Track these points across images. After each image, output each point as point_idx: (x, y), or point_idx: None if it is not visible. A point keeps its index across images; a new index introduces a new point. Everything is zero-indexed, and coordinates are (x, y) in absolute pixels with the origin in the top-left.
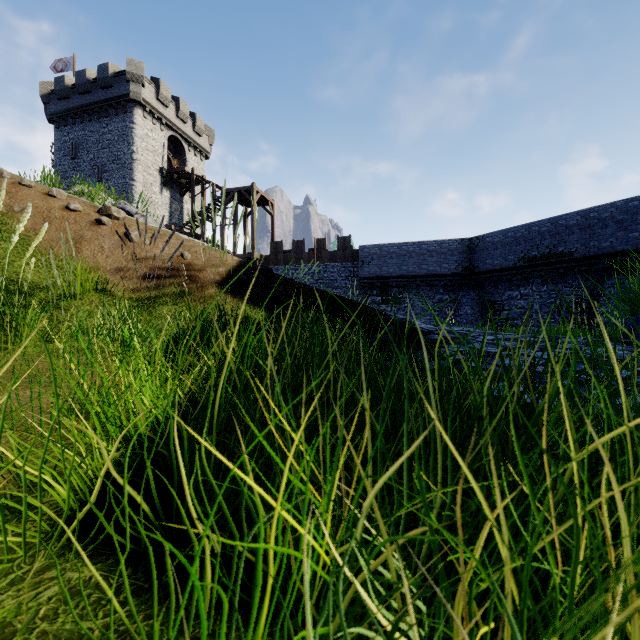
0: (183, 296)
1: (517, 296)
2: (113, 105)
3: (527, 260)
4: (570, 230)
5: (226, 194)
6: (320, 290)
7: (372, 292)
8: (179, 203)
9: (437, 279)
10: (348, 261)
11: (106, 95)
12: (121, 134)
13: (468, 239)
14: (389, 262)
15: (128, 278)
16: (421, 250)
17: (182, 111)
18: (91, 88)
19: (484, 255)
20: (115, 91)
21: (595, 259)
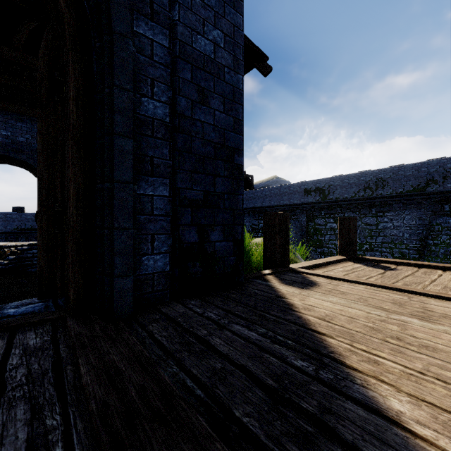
0: None
1: None
2: None
3: (20, 230)
4: None
5: None
6: None
7: None
8: None
9: None
10: None
11: None
12: None
13: None
14: None
15: None
16: None
17: None
18: None
19: None
20: None
21: None
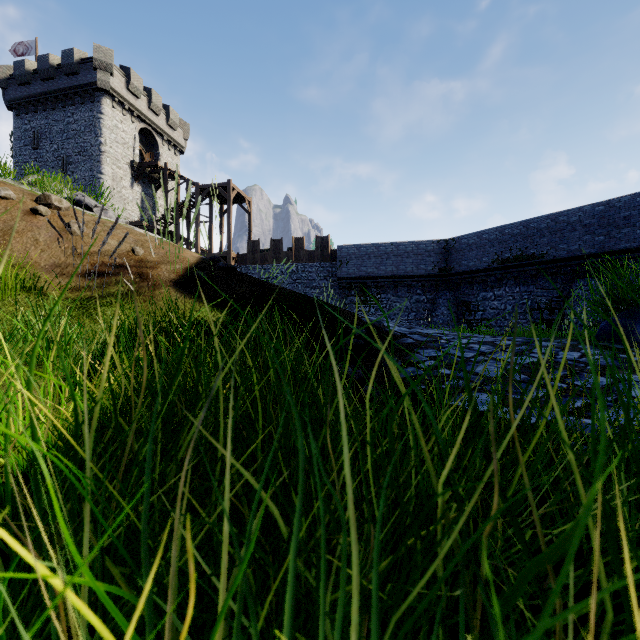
0: (131, 296)
1: (491, 297)
2: (79, 93)
3: (501, 262)
4: (541, 233)
5: (201, 190)
6: (288, 290)
7: (350, 292)
8: (151, 199)
9: (414, 280)
10: (326, 261)
11: (71, 82)
12: (88, 124)
13: (444, 240)
14: (367, 262)
15: (66, 275)
16: (399, 251)
17: (155, 103)
18: (55, 74)
19: (460, 256)
20: (81, 79)
21: (564, 261)
